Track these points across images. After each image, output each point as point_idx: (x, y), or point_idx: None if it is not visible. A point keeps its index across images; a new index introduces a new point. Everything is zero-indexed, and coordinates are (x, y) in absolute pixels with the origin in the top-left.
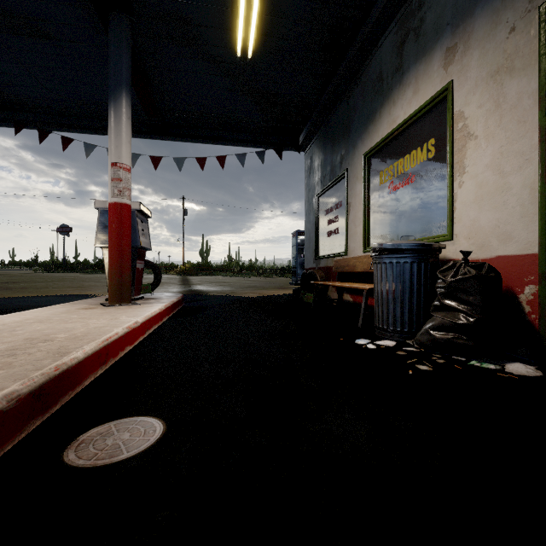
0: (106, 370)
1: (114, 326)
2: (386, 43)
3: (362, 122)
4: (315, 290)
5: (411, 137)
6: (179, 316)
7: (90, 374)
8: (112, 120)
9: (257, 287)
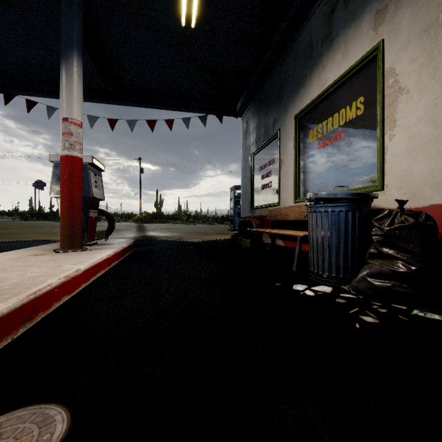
0: (31, 327)
1: (51, 275)
2: (315, 14)
3: (293, 87)
4: (251, 236)
5: (340, 97)
6: (128, 261)
7: (6, 335)
8: (63, 78)
9: (201, 232)
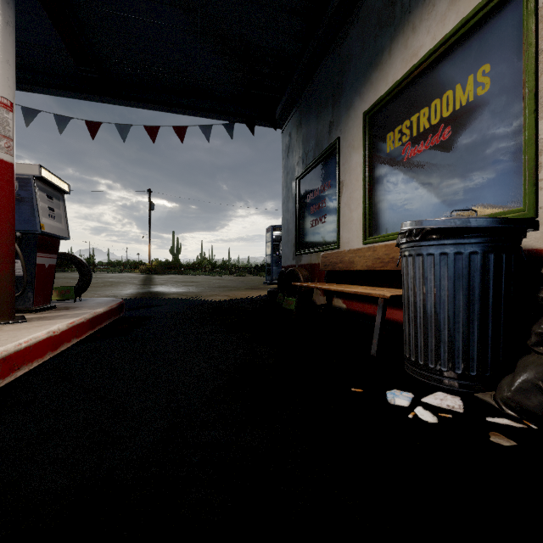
0: None
1: None
2: None
3: (360, 71)
4: (297, 294)
5: (443, 73)
6: (98, 338)
7: None
8: None
9: (227, 287)
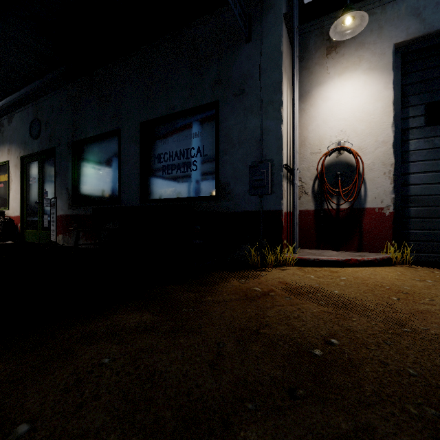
0: None
1: None
2: None
3: None
4: None
5: (2, 170)
6: None
7: None
8: None
9: None
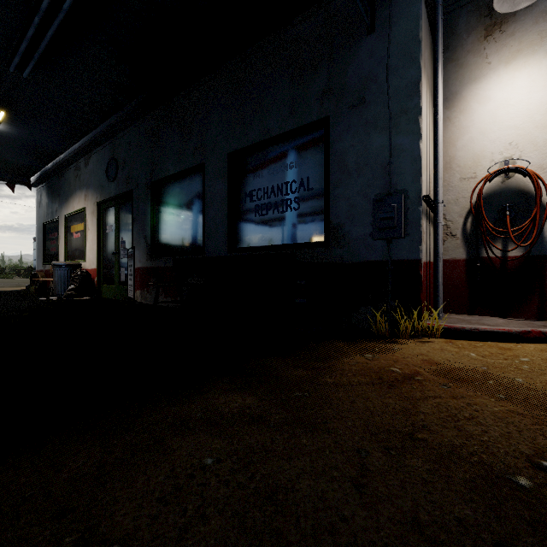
0: None
1: None
2: (72, 170)
3: (64, 197)
4: (35, 283)
5: (79, 218)
6: None
7: None
8: None
9: None
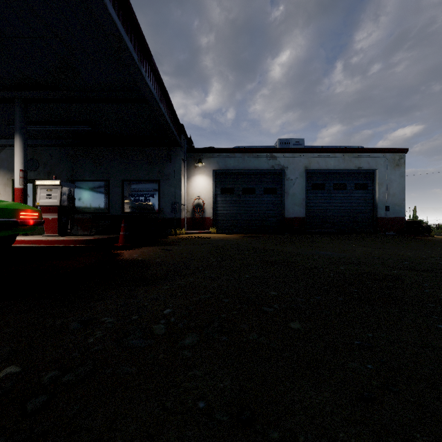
0: None
1: None
2: None
3: None
4: None
5: None
6: None
7: None
8: None
9: None
